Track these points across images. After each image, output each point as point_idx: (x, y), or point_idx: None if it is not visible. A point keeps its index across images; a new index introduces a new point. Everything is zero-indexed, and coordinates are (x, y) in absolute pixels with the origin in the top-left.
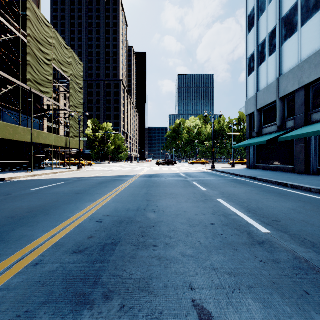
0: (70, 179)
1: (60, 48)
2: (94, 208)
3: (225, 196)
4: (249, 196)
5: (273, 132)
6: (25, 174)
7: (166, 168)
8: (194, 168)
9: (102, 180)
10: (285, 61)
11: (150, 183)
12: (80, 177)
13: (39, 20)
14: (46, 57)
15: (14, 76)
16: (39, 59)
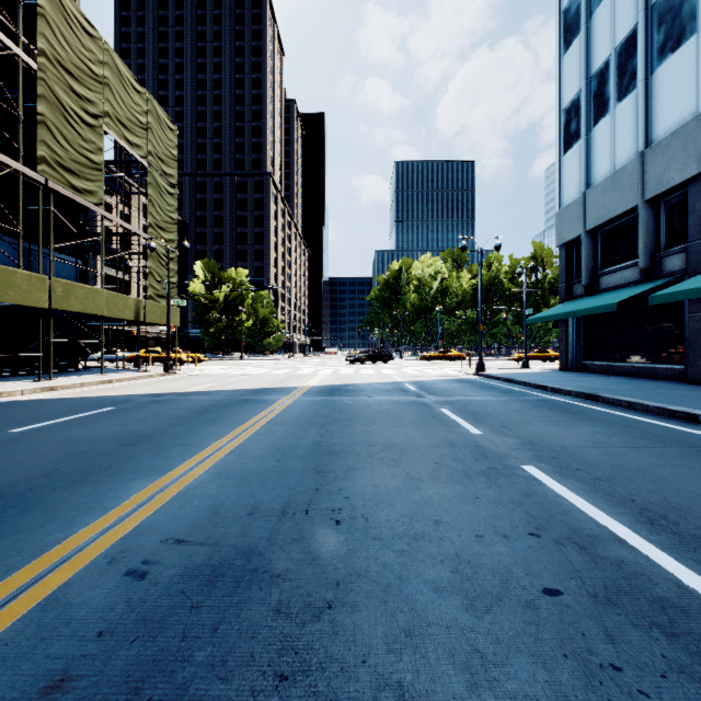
0: (133, 399)
1: (121, 89)
2: (147, 502)
3: (542, 455)
4: (614, 457)
5: (629, 284)
6: (30, 385)
7: (369, 369)
8: (436, 370)
9: (210, 402)
10: (662, 109)
11: (331, 412)
12: (160, 392)
13: (68, 19)
14: (87, 109)
15: (14, 155)
16: (70, 111)
